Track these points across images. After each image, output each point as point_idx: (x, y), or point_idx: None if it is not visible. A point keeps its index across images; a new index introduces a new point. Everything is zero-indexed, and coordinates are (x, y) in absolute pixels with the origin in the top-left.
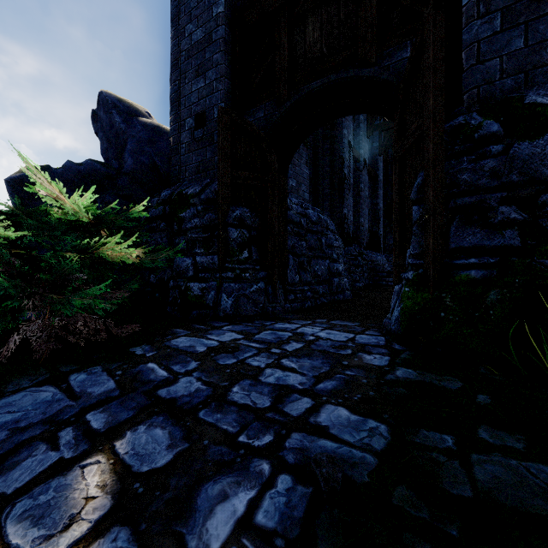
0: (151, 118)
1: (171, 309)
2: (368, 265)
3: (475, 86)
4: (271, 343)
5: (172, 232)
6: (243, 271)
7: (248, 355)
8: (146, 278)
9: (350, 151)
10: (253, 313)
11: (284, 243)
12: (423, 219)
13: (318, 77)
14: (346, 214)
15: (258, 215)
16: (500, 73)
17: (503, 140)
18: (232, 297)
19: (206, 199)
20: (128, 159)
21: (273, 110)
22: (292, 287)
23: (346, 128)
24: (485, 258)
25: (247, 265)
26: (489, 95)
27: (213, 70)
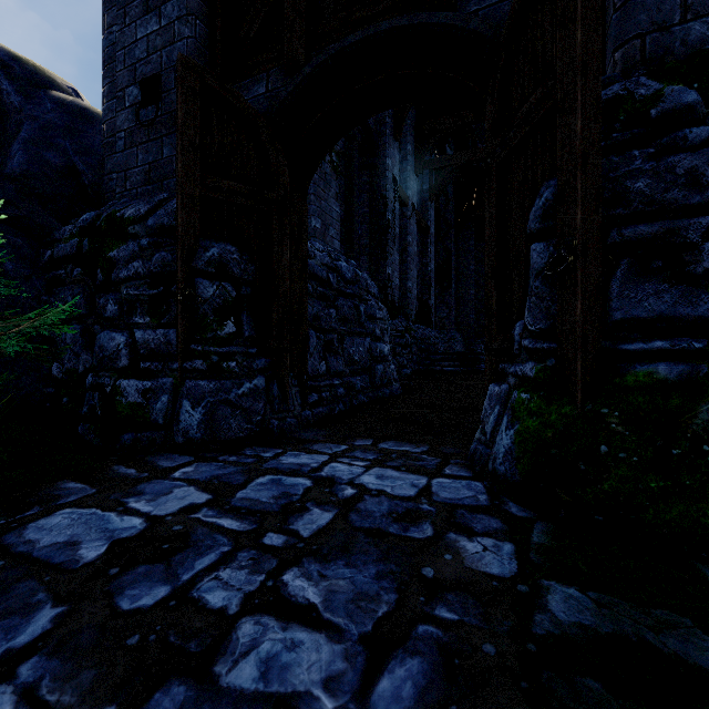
0: (81, 100)
1: (84, 429)
2: (418, 345)
3: (638, 35)
4: (267, 515)
5: (94, 285)
6: (225, 358)
7: (206, 565)
8: (45, 369)
9: (395, 190)
10: (242, 434)
11: (301, 310)
12: (565, 264)
13: (359, 27)
14: (390, 275)
15: (254, 259)
16: (682, 11)
17: (705, 121)
18: (202, 406)
19: (158, 226)
20: (16, 153)
21: (282, 82)
22: (314, 381)
23: (390, 158)
24: (682, 339)
25: (232, 346)
26: (662, 50)
27: (174, 2)
